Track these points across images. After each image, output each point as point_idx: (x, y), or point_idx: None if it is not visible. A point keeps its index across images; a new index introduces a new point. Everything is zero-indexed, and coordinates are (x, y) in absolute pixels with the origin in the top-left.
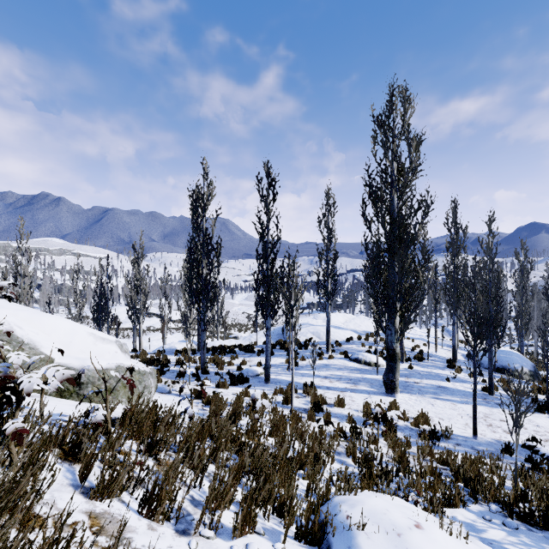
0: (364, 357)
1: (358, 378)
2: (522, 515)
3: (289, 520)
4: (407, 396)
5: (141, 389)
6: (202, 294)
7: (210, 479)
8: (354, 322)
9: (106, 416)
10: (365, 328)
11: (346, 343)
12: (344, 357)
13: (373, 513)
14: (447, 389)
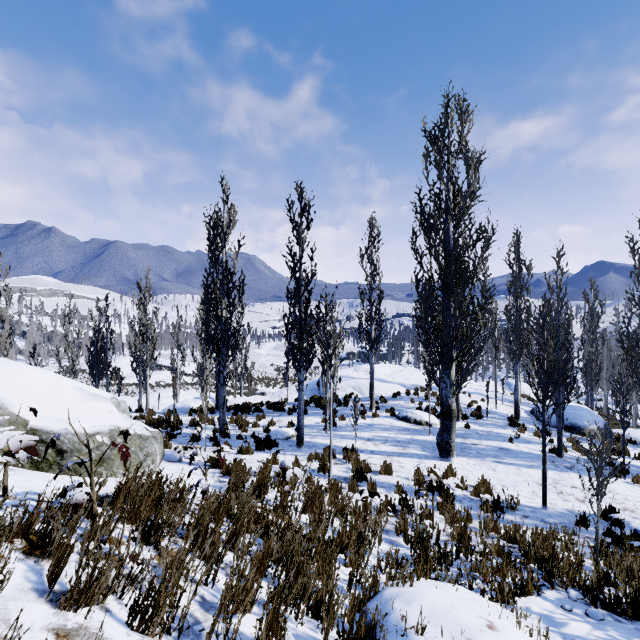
0: (413, 415)
1: (408, 440)
2: (608, 603)
3: (328, 625)
4: (464, 460)
5: (142, 457)
6: (222, 341)
7: (227, 572)
8: (402, 375)
9: (90, 494)
10: (415, 381)
11: (392, 399)
12: (390, 415)
13: (435, 611)
14: (510, 451)
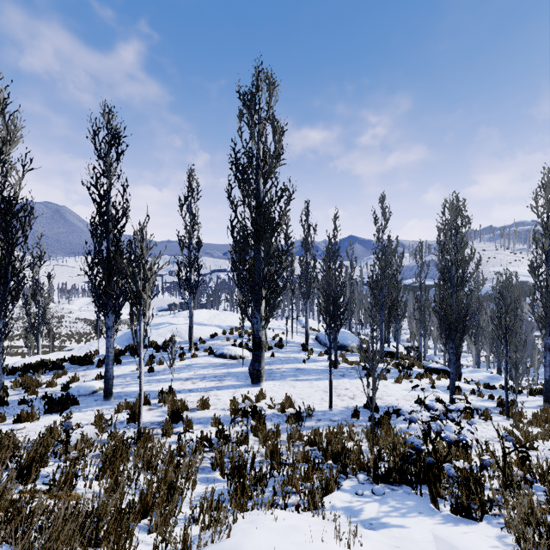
0: (229, 351)
1: (224, 374)
2: (384, 477)
3: None
4: (271, 383)
5: None
6: None
7: None
8: (219, 318)
9: None
10: (230, 322)
11: (210, 339)
12: (209, 354)
13: None
14: (304, 369)
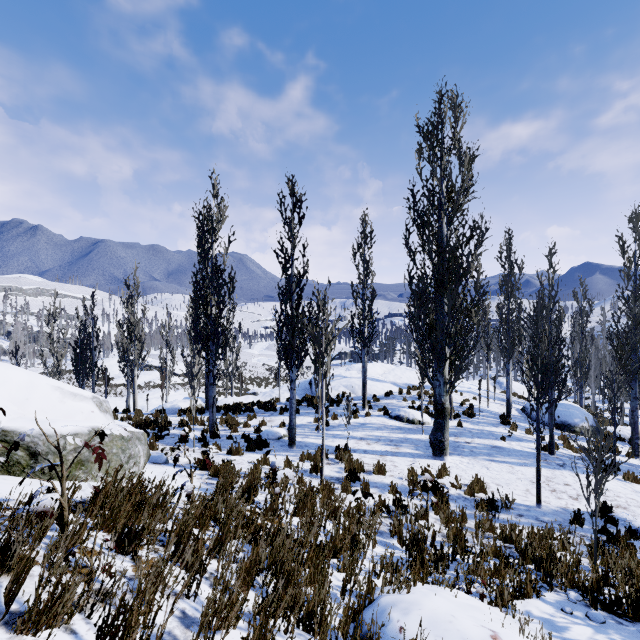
0: (406, 414)
1: (401, 439)
2: (608, 604)
3: None
4: (457, 459)
5: (124, 459)
6: (211, 339)
7: (212, 583)
8: (394, 374)
9: (60, 501)
10: (407, 380)
11: (385, 398)
12: (383, 414)
13: (435, 622)
14: (502, 449)
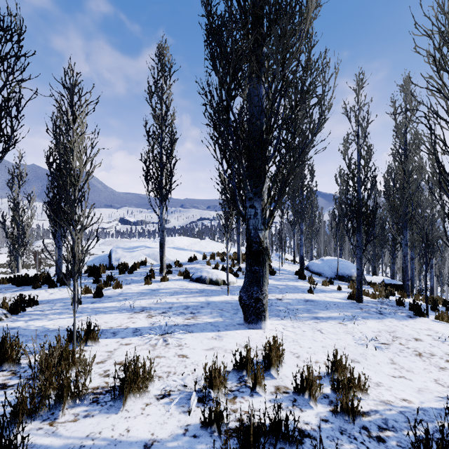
0: (209, 274)
1: (201, 303)
2: None
3: None
4: (278, 323)
5: None
6: None
7: None
8: (200, 245)
9: None
10: (211, 249)
11: (188, 263)
12: (183, 277)
13: None
14: (316, 302)
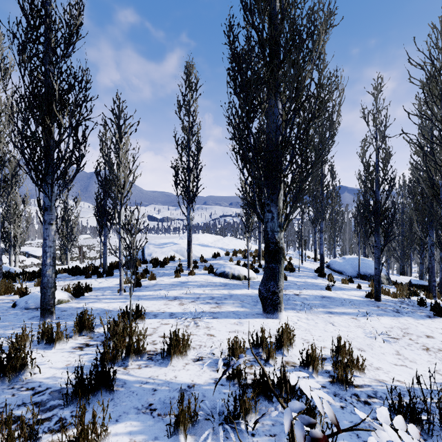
0: (231, 269)
1: (224, 295)
2: None
3: None
4: (293, 315)
5: None
6: None
7: None
8: (223, 242)
9: None
10: (234, 246)
11: (212, 259)
12: (208, 272)
13: None
14: (333, 298)
